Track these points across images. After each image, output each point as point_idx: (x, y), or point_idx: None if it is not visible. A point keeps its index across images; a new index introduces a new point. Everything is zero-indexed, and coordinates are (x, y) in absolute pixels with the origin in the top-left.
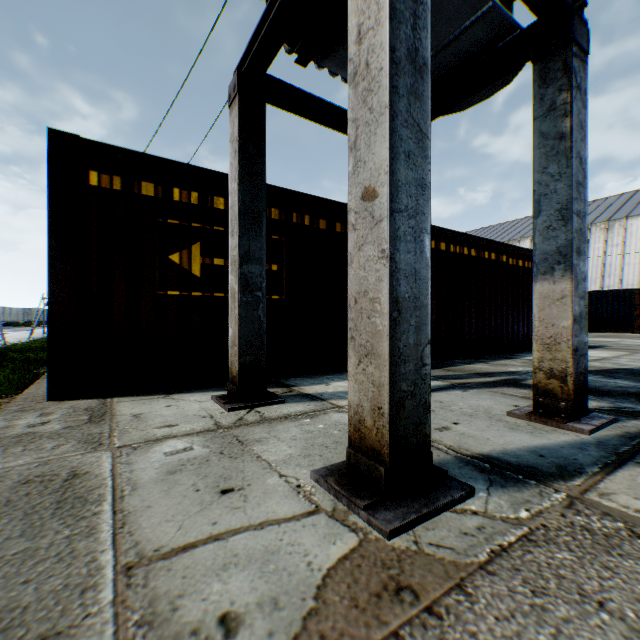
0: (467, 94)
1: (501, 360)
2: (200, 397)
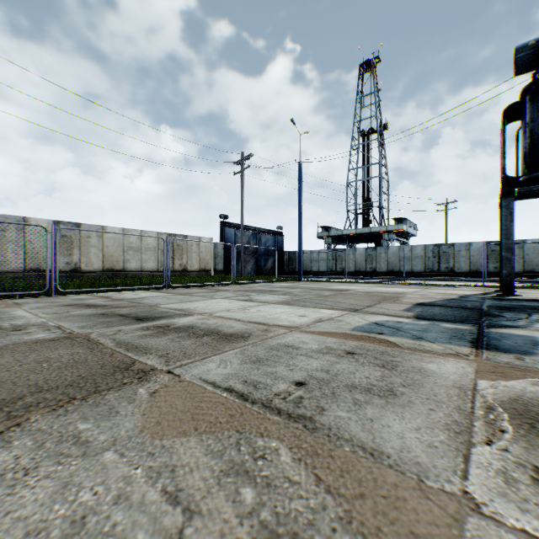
0: None
1: None
2: None
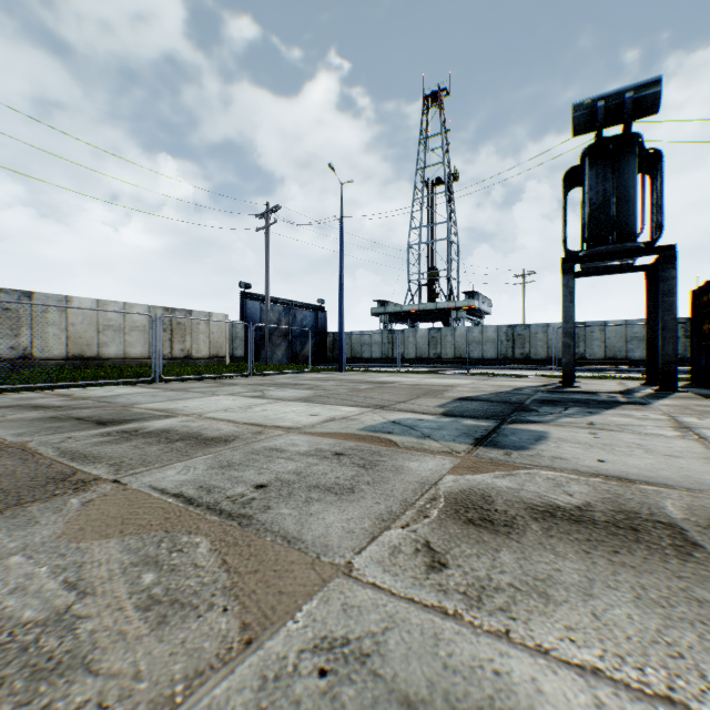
0: (606, 260)
1: None
2: None
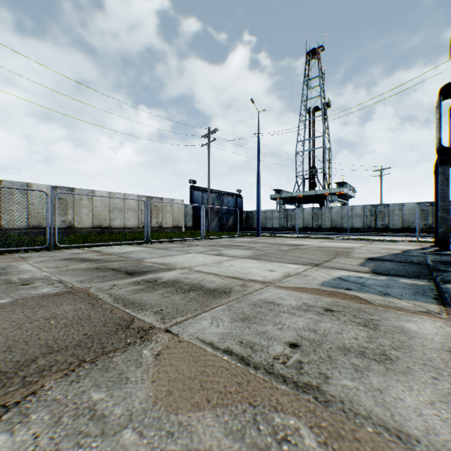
0: None
1: None
2: None
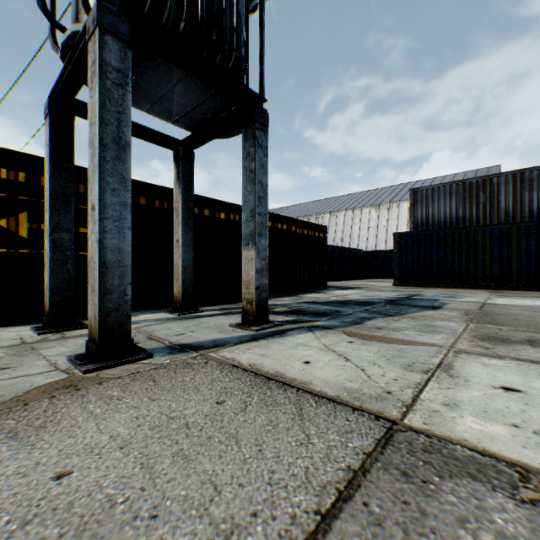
0: (221, 132)
1: (282, 297)
2: (22, 328)
